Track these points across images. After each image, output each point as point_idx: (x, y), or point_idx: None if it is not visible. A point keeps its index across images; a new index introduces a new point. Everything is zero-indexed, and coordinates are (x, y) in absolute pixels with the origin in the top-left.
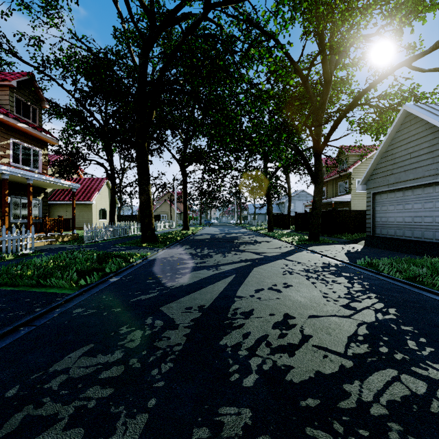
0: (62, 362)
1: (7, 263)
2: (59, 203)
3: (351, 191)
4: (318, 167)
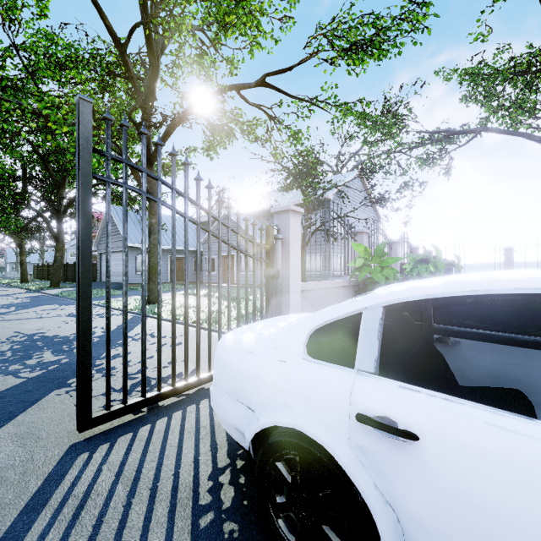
0: None
1: None
2: None
3: None
4: (60, 230)
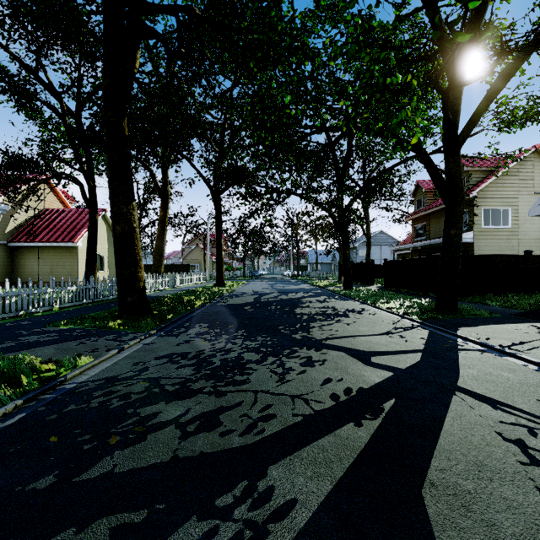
0: None
1: None
2: (27, 245)
3: (474, 226)
4: (455, 171)
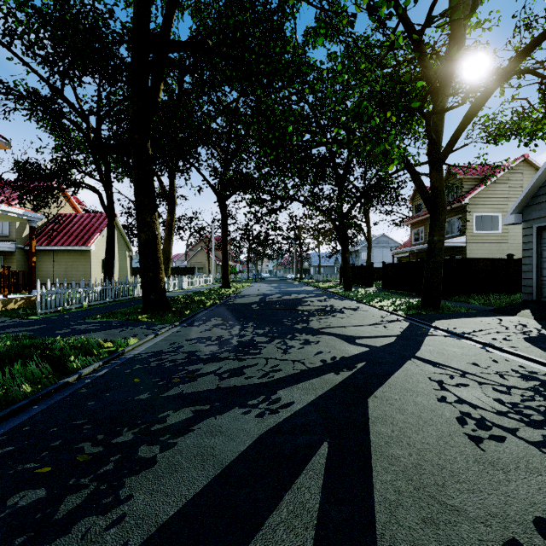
0: None
1: None
2: (42, 249)
3: (466, 231)
4: (438, 185)
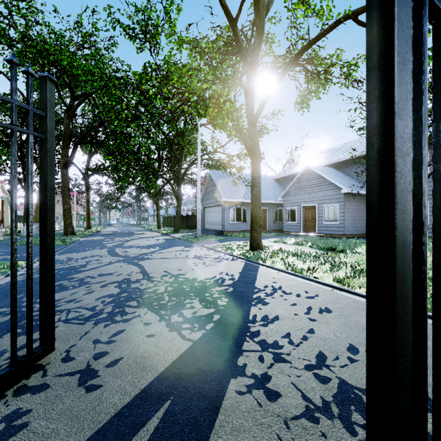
0: (86, 248)
1: (5, 242)
2: None
3: None
4: (179, 192)
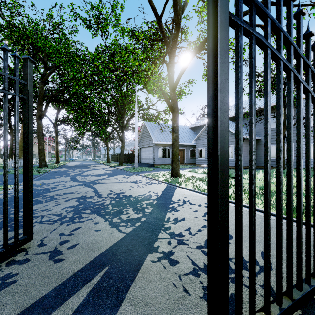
0: (55, 176)
1: None
2: None
3: None
4: (123, 136)
